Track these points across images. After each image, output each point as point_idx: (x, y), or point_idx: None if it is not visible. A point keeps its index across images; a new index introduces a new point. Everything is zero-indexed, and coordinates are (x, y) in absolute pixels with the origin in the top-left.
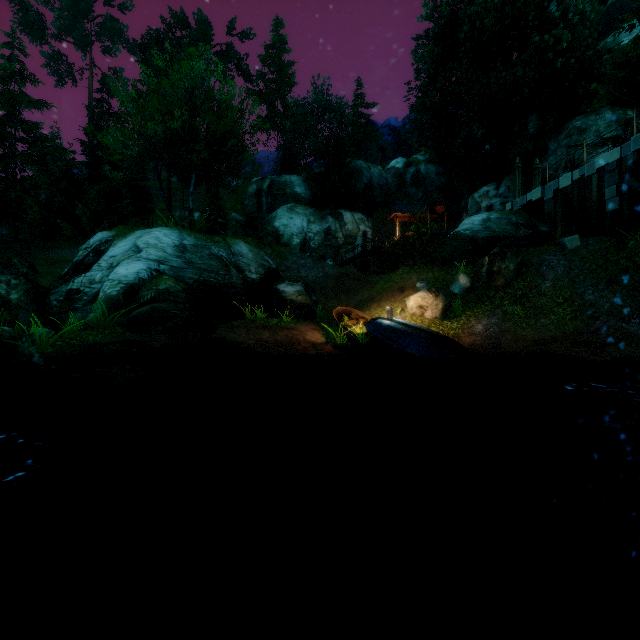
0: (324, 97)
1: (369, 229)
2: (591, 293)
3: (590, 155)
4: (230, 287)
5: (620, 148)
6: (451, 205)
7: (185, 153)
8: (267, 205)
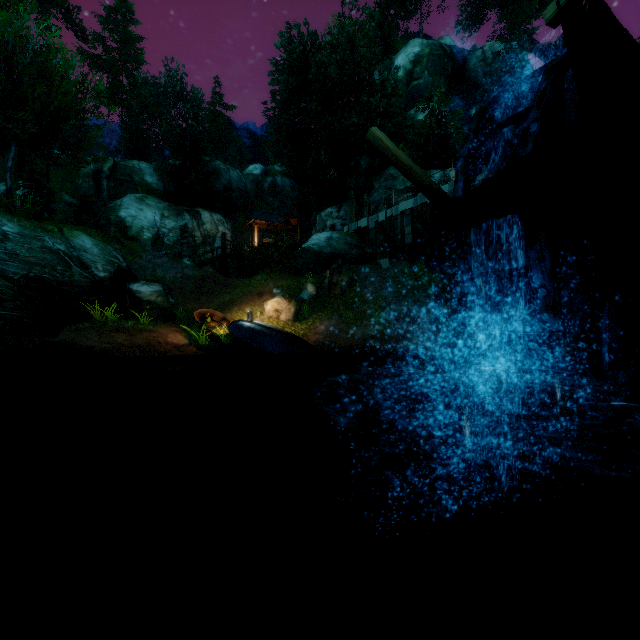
0: (178, 83)
1: (228, 231)
2: (395, 302)
3: (399, 197)
4: (72, 286)
5: (413, 200)
6: (303, 219)
7: (1, 119)
8: (109, 190)
